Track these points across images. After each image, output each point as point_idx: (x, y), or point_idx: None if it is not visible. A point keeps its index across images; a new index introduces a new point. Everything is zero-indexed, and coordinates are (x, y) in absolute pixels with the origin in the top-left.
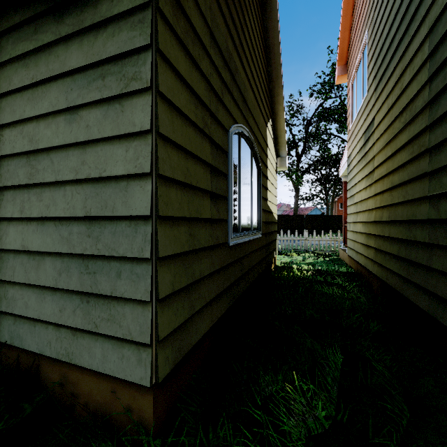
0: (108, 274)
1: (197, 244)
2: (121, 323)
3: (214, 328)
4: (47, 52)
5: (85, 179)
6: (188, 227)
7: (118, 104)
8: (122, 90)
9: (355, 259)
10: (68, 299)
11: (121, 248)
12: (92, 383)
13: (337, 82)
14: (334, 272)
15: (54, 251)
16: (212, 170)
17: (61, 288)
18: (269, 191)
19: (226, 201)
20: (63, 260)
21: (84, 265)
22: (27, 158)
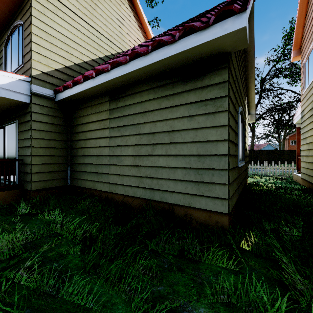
0: (208, 174)
1: (233, 165)
2: (214, 191)
3: (235, 204)
4: (178, 95)
5: (197, 141)
6: (232, 158)
7: (212, 115)
8: (215, 110)
9: (307, 180)
10: (189, 184)
11: (214, 165)
12: (199, 213)
13: (292, 61)
14: (291, 188)
15: (183, 166)
16: (235, 133)
17: (185, 180)
18: (246, 137)
19: (237, 146)
20: (186, 170)
21: (196, 171)
22: (168, 133)
